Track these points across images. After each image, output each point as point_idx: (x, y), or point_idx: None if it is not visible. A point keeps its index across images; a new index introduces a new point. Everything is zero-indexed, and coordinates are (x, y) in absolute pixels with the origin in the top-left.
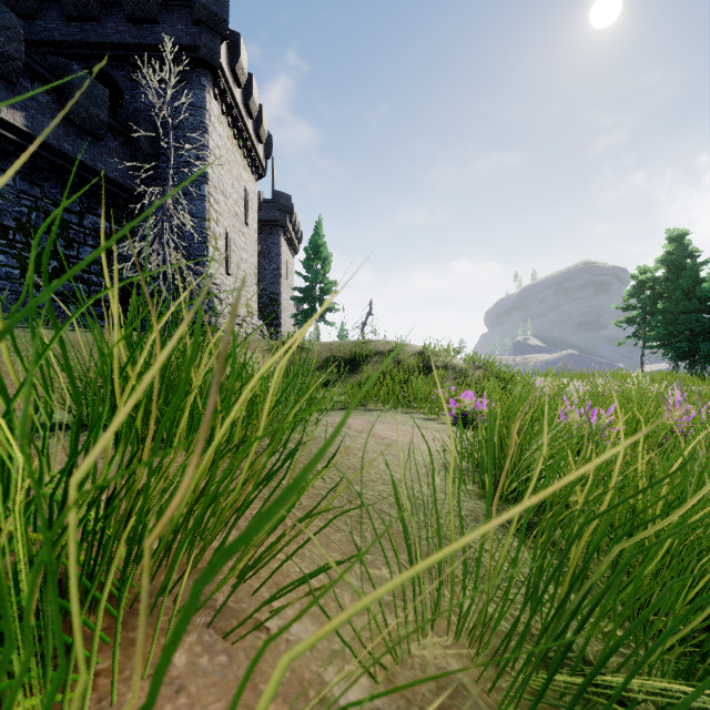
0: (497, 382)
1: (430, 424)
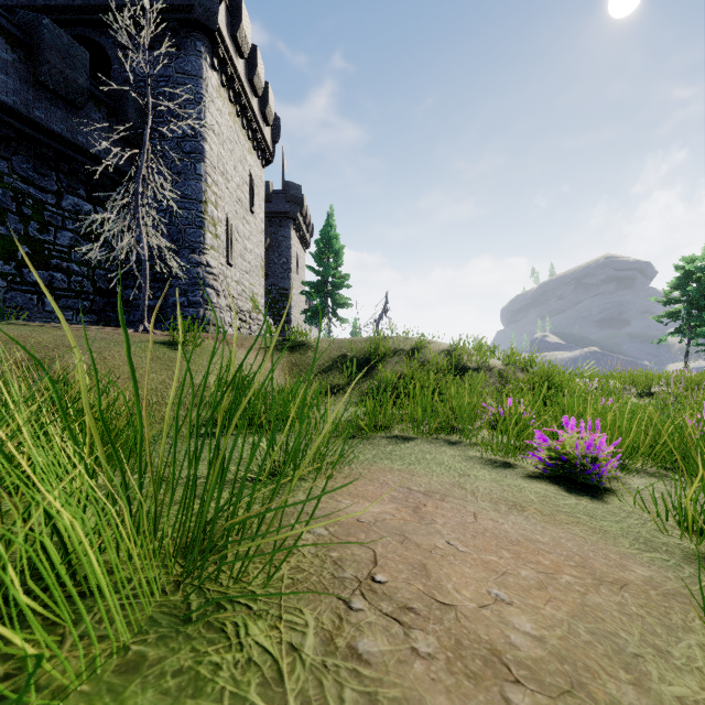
0: (547, 387)
1: (514, 484)
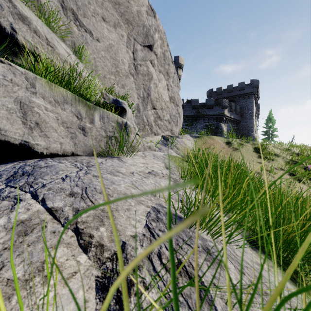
0: None
1: None
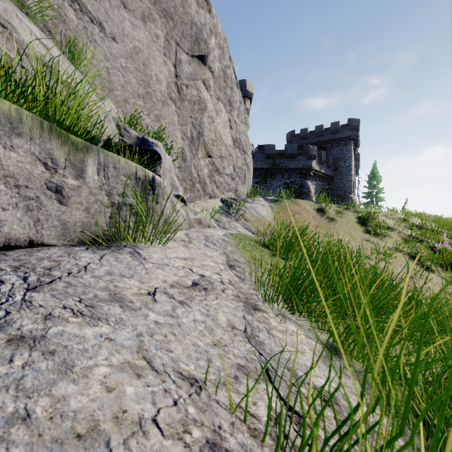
0: None
1: None
